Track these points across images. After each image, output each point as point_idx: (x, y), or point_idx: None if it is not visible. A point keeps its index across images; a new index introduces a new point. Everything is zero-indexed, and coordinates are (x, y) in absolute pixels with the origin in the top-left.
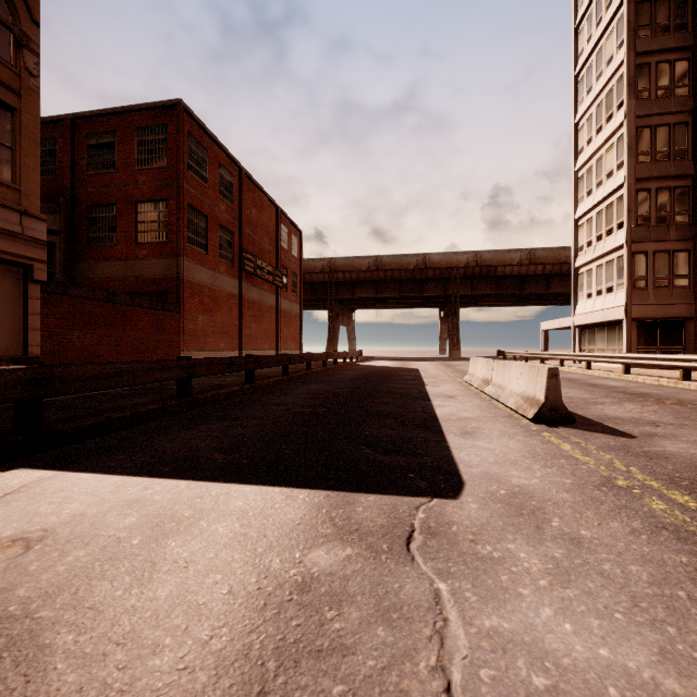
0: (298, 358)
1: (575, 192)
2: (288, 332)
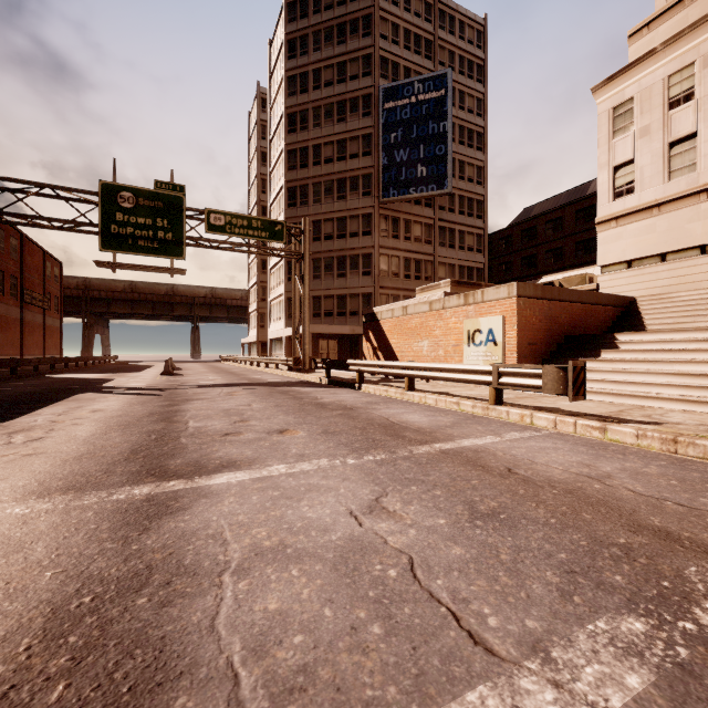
0: (83, 359)
1: (249, 275)
2: (51, 342)
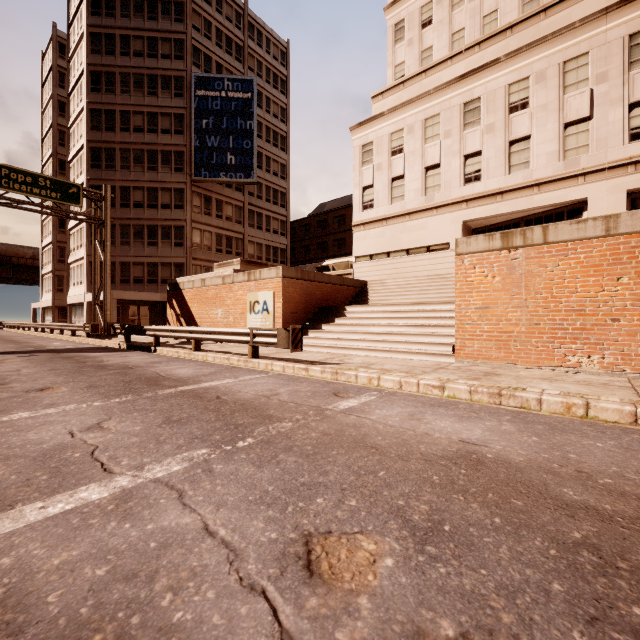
0: None
1: (42, 232)
2: None
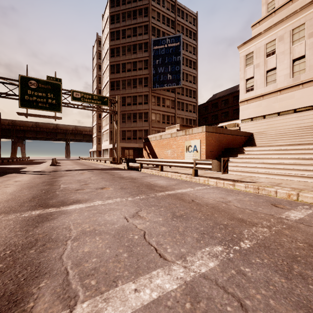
0: (11, 158)
1: (93, 120)
2: None
